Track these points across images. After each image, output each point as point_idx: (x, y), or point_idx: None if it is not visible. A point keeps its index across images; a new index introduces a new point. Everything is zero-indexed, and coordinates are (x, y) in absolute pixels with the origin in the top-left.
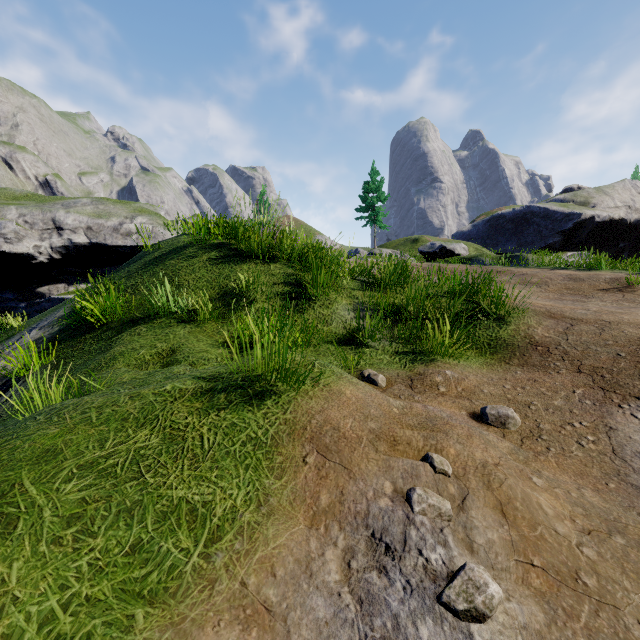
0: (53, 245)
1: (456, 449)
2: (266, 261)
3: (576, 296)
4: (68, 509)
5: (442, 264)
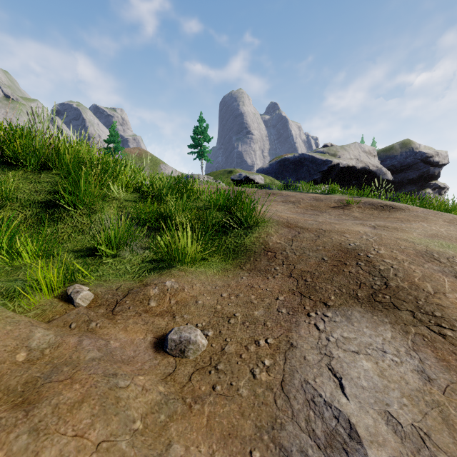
0: None
1: (10, 451)
2: (39, 170)
3: (315, 211)
4: None
5: (240, 187)
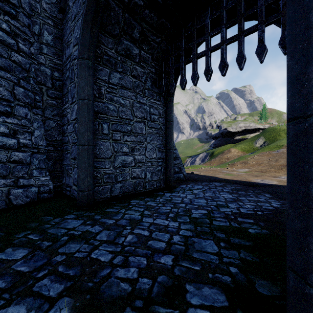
0: (239, 130)
1: None
2: None
3: None
4: None
5: None
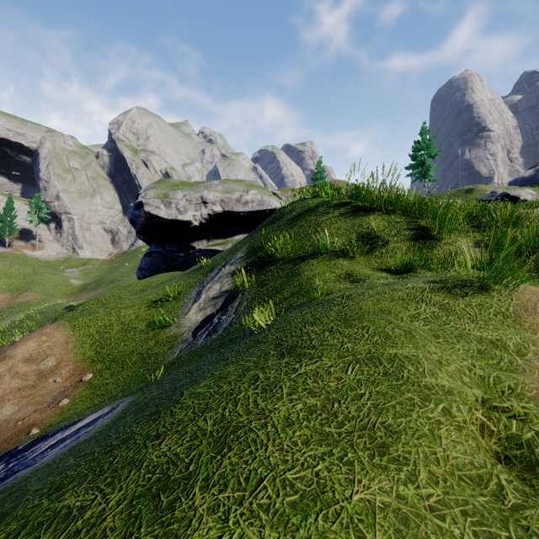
0: (202, 214)
1: None
2: (386, 213)
3: None
4: (427, 332)
5: None
